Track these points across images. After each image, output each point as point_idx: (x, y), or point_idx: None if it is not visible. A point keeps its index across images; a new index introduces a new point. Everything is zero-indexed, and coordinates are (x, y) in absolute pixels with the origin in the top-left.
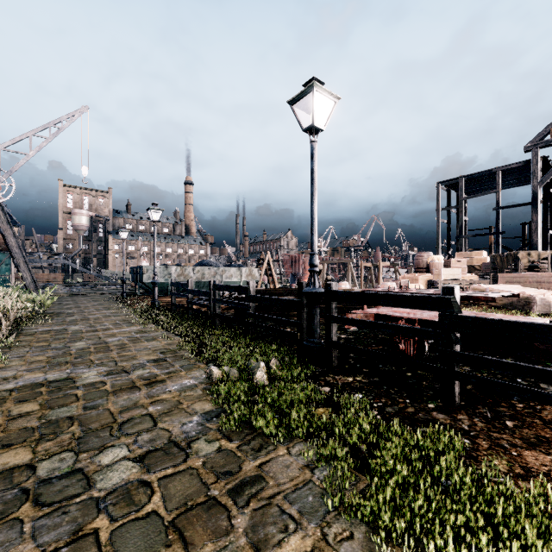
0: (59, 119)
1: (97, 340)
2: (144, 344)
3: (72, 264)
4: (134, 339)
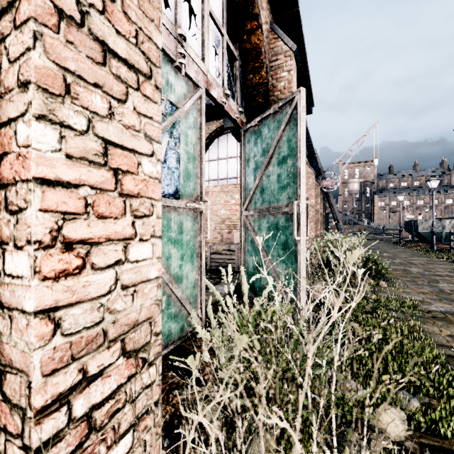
0: (362, 136)
1: (404, 260)
2: (436, 265)
3: (352, 219)
4: (427, 263)
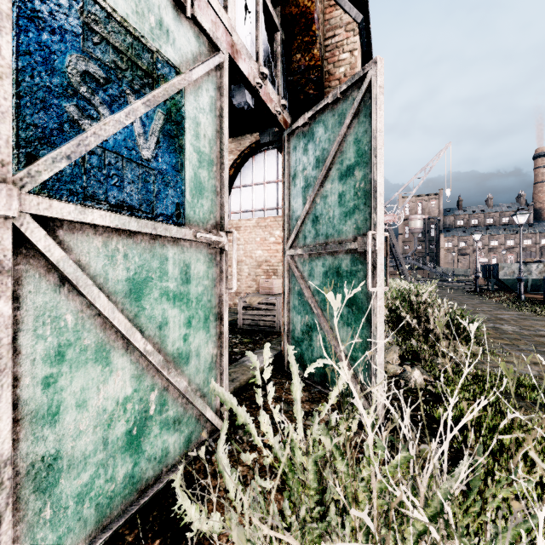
0: (430, 161)
1: (490, 315)
2: (533, 322)
3: (416, 263)
4: (520, 318)
